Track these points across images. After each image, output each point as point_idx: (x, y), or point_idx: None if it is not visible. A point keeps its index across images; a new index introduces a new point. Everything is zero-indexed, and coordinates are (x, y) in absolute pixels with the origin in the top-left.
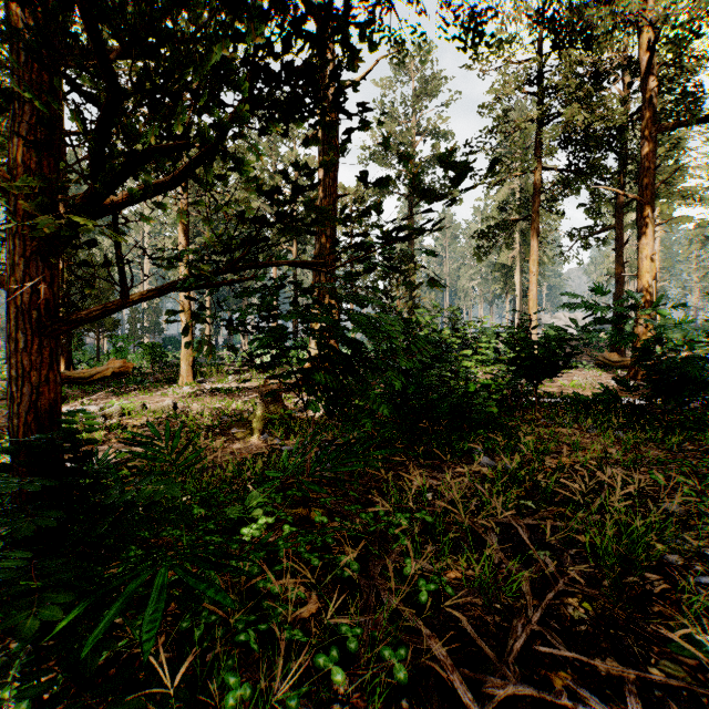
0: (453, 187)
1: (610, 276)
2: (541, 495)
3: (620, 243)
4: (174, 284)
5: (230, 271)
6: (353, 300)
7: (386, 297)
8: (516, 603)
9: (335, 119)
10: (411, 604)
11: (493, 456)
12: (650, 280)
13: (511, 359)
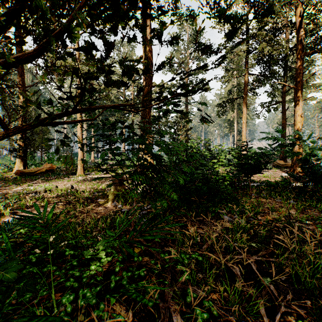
0: (228, 39)
1: (280, 124)
2: (259, 239)
3: (284, 109)
4: (40, 120)
5: (75, 112)
6: (157, 133)
7: (175, 134)
8: (256, 320)
9: (150, 49)
10: (191, 320)
11: (230, 215)
12: (300, 126)
13: (237, 164)
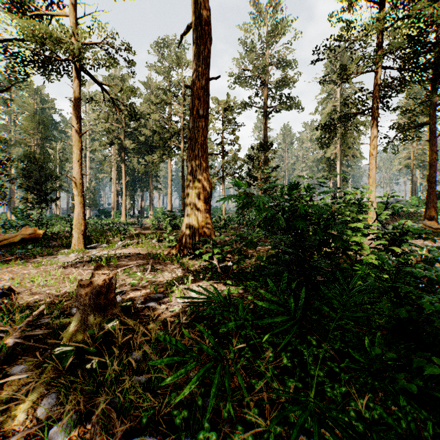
0: None
1: (425, 161)
2: None
3: (433, 135)
4: None
5: None
6: None
7: (249, 177)
8: None
9: (207, 7)
10: None
11: None
12: None
13: None
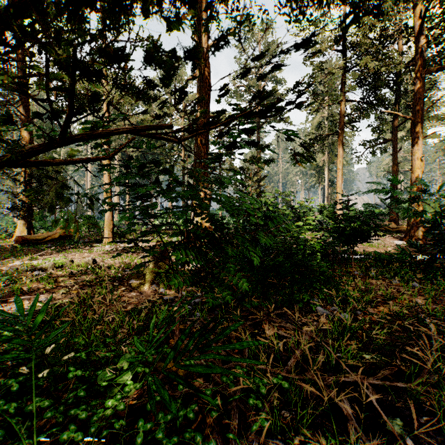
0: None
1: (389, 172)
2: (374, 347)
3: (395, 150)
4: (4, 157)
5: (66, 142)
6: (216, 182)
7: (242, 185)
8: None
9: (208, 64)
10: None
11: (326, 305)
12: (420, 174)
13: (335, 229)
